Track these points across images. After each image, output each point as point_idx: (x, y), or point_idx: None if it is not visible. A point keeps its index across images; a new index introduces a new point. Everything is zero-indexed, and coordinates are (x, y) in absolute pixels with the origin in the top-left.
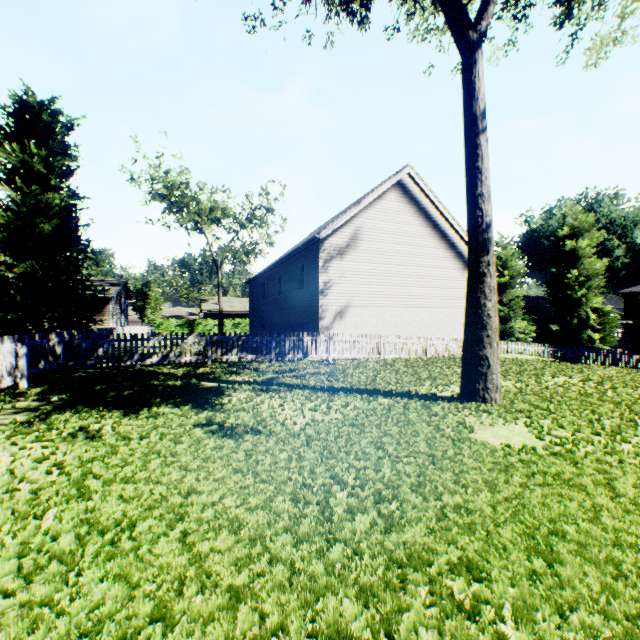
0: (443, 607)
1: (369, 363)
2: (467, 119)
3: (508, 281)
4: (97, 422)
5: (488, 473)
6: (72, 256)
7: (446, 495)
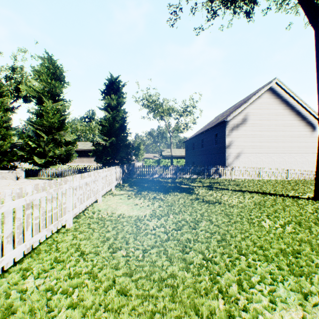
0: (317, 251)
1: (254, 181)
2: (318, 61)
3: None
4: (157, 195)
5: None
6: (124, 135)
7: (313, 228)
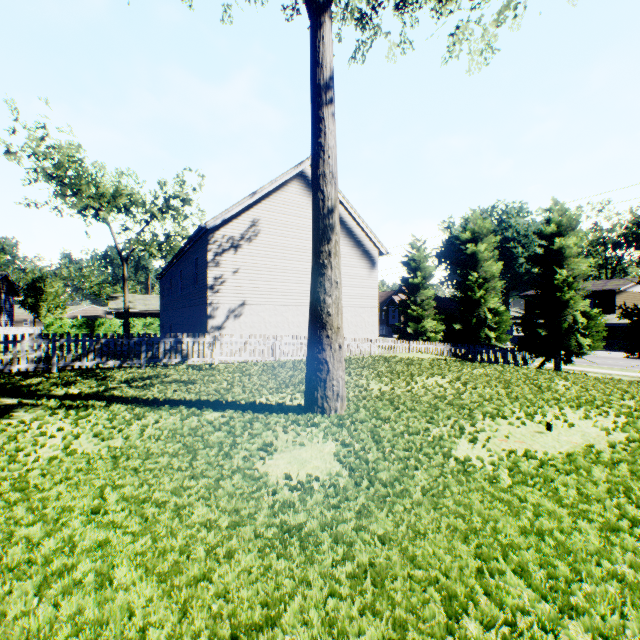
0: None
1: (255, 366)
2: (312, 89)
3: (421, 282)
4: None
5: (206, 533)
6: None
7: (74, 596)
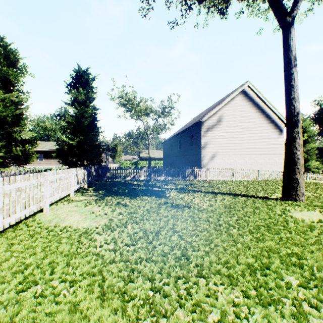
0: (287, 263)
1: (228, 182)
2: (285, 61)
3: (306, 139)
4: (122, 200)
5: (301, 228)
6: (94, 134)
7: (282, 233)
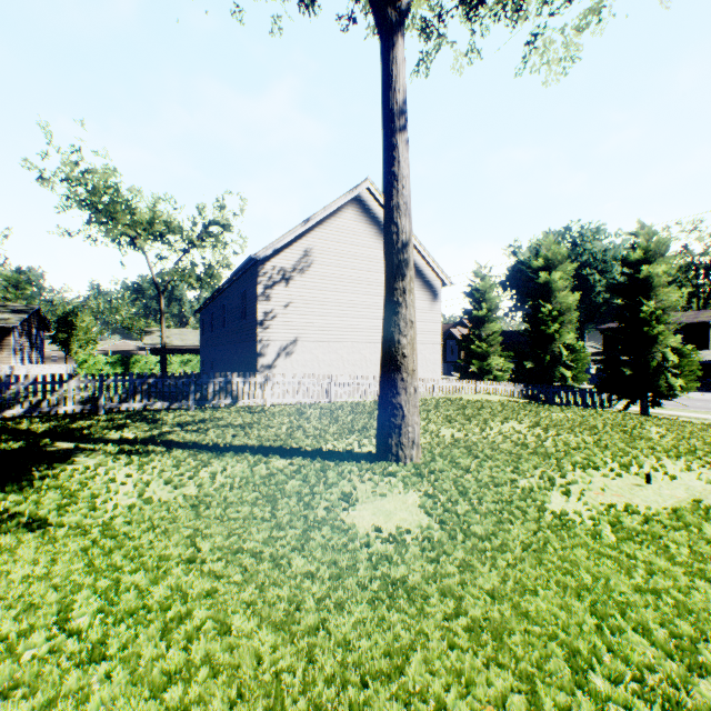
0: None
1: (310, 409)
2: (384, 114)
3: (486, 315)
4: None
5: (310, 584)
6: None
7: (202, 640)
